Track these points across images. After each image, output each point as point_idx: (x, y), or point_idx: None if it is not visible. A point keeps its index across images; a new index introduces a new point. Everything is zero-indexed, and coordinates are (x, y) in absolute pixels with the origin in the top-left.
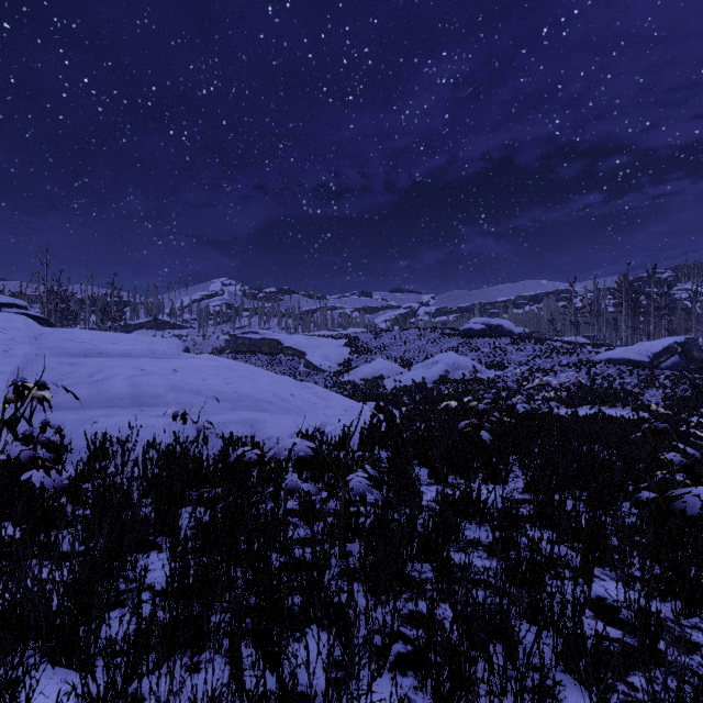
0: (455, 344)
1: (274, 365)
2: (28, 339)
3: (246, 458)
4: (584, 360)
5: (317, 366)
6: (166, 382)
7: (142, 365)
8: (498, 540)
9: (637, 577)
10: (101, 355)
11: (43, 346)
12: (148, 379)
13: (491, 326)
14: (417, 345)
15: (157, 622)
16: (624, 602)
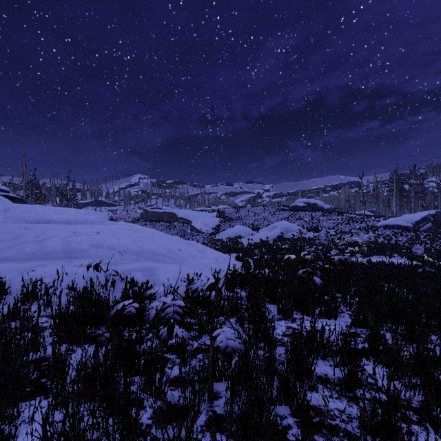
0: (286, 215)
1: (171, 229)
2: None
3: (126, 311)
4: (370, 226)
5: (199, 229)
6: (90, 241)
7: (75, 229)
8: (346, 382)
9: None
10: (49, 222)
11: (8, 216)
12: (77, 239)
13: (309, 204)
14: (263, 216)
15: None
16: None
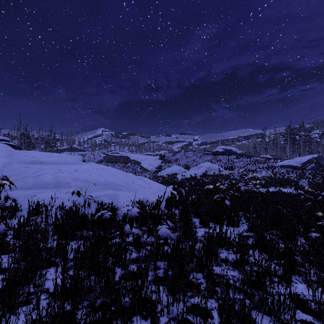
0: (210, 158)
1: (125, 168)
2: (6, 155)
3: (104, 217)
4: (270, 166)
5: (146, 168)
6: (71, 176)
7: (60, 167)
8: (238, 260)
9: (313, 280)
10: (41, 163)
11: (13, 159)
12: (63, 174)
13: (226, 150)
14: (192, 159)
15: (40, 321)
16: (312, 300)
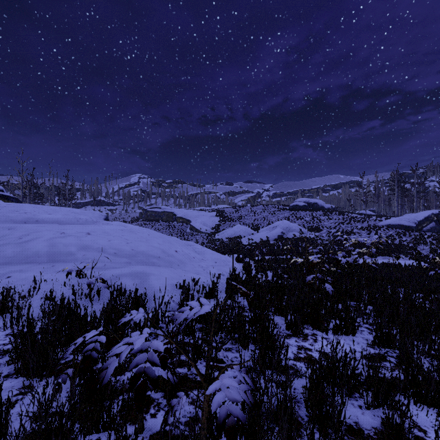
0: (287, 215)
1: (170, 228)
2: None
3: (87, 348)
4: (372, 225)
5: (198, 229)
6: (78, 243)
7: (64, 229)
8: None
9: None
10: (38, 222)
11: None
12: (64, 240)
13: (310, 204)
14: (263, 215)
15: None
16: None
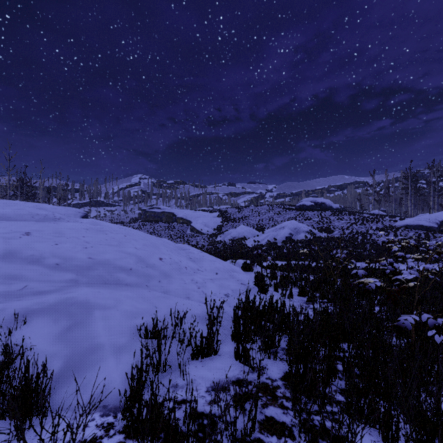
0: (293, 215)
1: (169, 229)
2: None
3: None
4: (389, 226)
5: (199, 230)
6: None
7: None
8: None
9: None
10: None
11: None
12: None
13: (317, 203)
14: (268, 216)
15: None
16: None
